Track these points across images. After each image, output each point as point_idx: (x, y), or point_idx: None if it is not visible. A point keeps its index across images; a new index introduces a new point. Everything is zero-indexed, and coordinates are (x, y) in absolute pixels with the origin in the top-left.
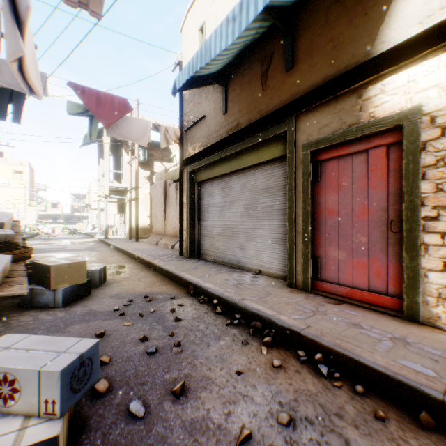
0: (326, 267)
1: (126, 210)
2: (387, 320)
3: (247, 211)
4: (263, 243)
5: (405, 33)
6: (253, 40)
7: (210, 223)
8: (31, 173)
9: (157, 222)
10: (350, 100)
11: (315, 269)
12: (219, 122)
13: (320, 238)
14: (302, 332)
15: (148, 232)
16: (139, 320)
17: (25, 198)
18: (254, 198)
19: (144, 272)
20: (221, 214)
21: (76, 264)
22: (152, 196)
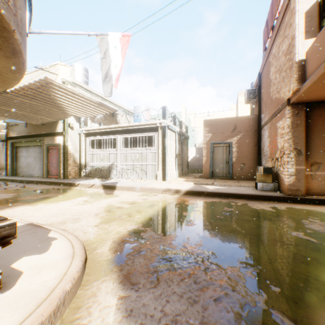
0: (51, 172)
1: None
2: (56, 179)
3: (35, 159)
4: (39, 168)
5: (59, 130)
6: None
7: (22, 162)
8: None
9: None
10: (53, 138)
11: (49, 173)
12: (25, 129)
13: (50, 166)
14: (35, 180)
15: None
16: None
17: None
18: (37, 155)
19: None
20: (27, 159)
21: None
22: None
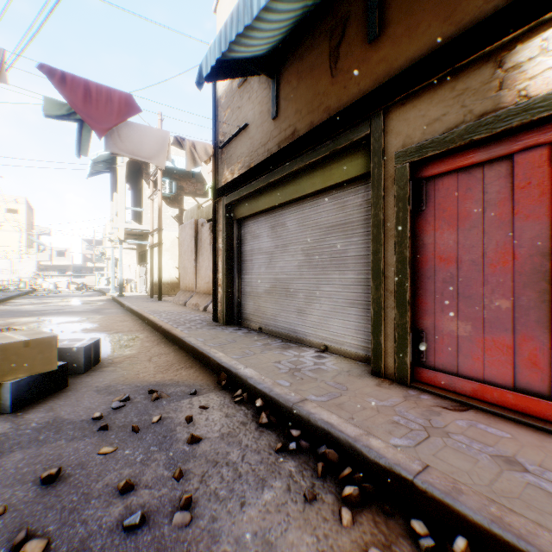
0: (436, 346)
1: (147, 260)
2: None
3: (308, 259)
4: (331, 306)
5: None
6: (317, 1)
7: (254, 276)
8: (28, 213)
9: (186, 275)
10: (481, 74)
11: (417, 349)
12: (267, 131)
13: (425, 301)
14: (417, 482)
15: (177, 288)
16: (130, 441)
17: (20, 245)
18: (317, 240)
19: (160, 347)
20: (271, 264)
21: (39, 341)
22: (180, 240)
